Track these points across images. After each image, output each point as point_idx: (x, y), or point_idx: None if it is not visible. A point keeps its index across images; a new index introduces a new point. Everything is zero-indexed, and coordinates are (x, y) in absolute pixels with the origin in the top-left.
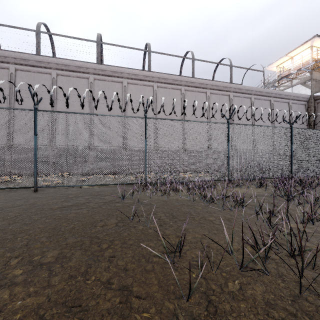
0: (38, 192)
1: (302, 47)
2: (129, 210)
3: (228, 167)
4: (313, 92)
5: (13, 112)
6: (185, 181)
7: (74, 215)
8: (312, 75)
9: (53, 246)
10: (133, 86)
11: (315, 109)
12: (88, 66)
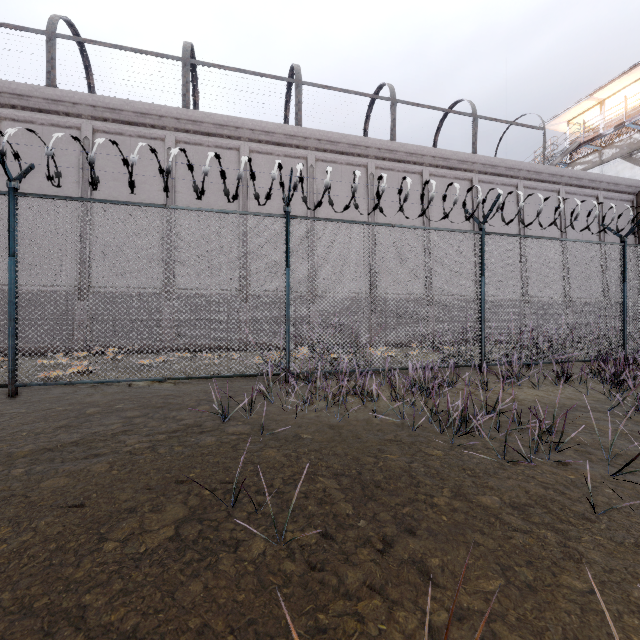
0: (18, 397)
1: (626, 78)
2: (233, 463)
3: (481, 336)
4: None
5: None
6: (381, 369)
7: (62, 482)
8: None
9: None
10: (263, 158)
11: None
12: (164, 112)
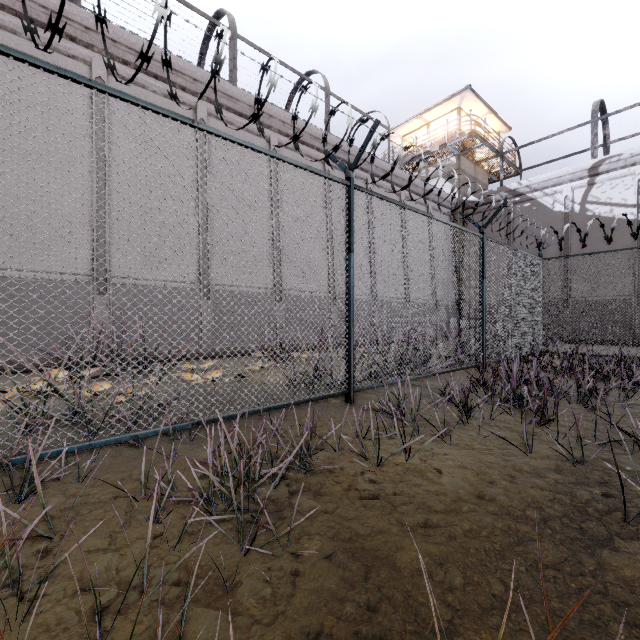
0: None
1: (446, 105)
2: None
3: (349, 346)
4: (462, 195)
5: None
6: (166, 429)
7: None
8: (460, 162)
9: None
10: None
11: (464, 225)
12: None
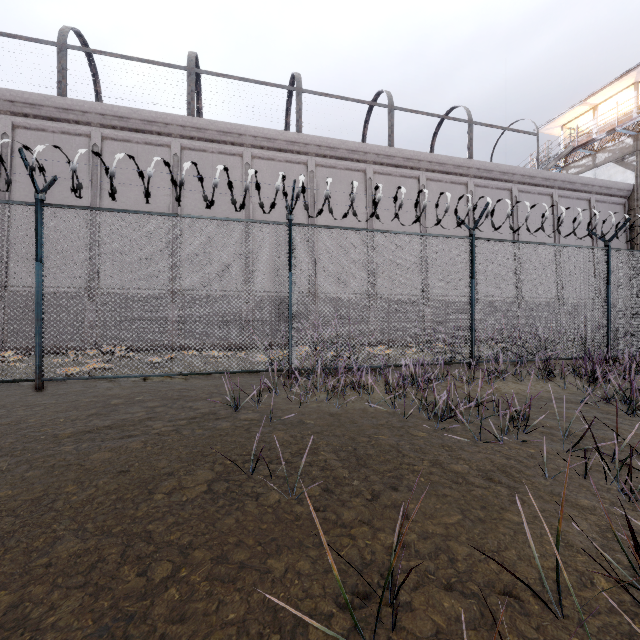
0: (45, 391)
1: (618, 84)
2: (248, 442)
3: (471, 335)
4: None
5: (9, 216)
6: (377, 366)
7: (107, 455)
8: (638, 143)
9: (6, 572)
10: (265, 164)
11: None
12: (169, 119)
